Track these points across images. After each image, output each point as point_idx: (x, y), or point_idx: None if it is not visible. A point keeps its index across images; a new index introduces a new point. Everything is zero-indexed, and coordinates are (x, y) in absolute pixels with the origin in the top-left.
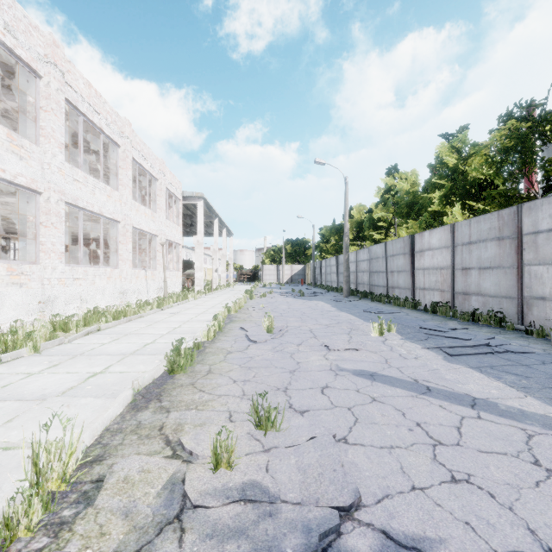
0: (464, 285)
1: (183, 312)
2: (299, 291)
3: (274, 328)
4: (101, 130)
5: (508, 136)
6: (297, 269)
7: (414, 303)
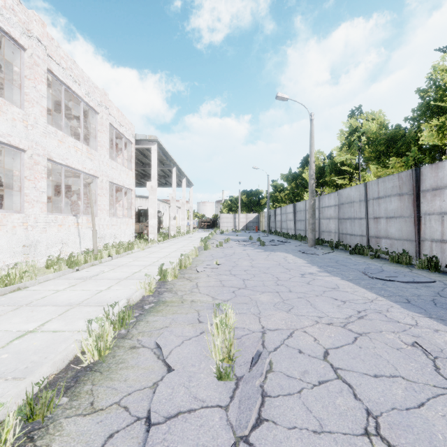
0: None
1: (101, 275)
2: (258, 239)
3: (237, 357)
4: None
5: None
6: (251, 217)
7: (434, 262)
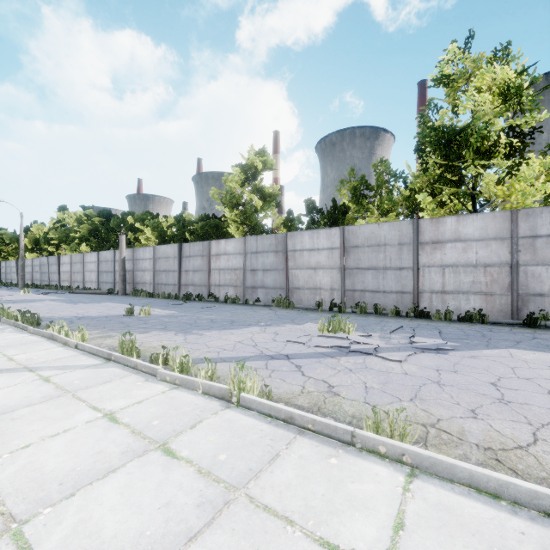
0: (74, 278)
1: None
2: None
3: None
4: None
5: (96, 223)
6: None
7: (57, 287)
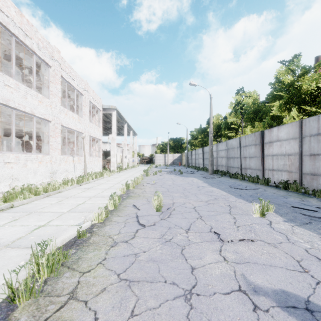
0: (312, 167)
1: (94, 187)
2: (179, 170)
3: (162, 206)
4: (33, 52)
5: None
6: (176, 156)
7: (266, 180)
